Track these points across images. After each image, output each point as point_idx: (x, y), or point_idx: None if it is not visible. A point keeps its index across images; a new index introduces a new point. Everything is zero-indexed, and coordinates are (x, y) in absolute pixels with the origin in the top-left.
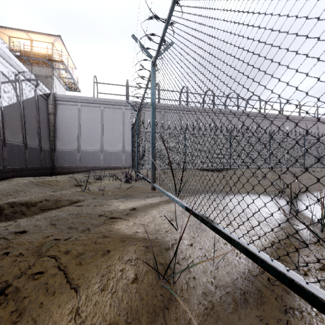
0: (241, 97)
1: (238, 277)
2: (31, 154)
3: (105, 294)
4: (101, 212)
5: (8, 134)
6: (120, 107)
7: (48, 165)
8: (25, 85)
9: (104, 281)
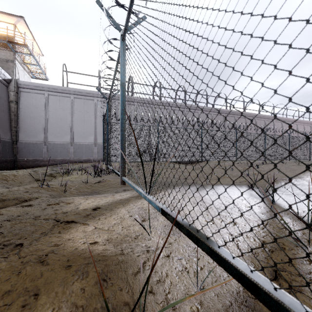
0: None
1: (232, 301)
2: None
3: None
4: (52, 215)
5: None
6: (92, 99)
7: (9, 158)
8: None
9: None
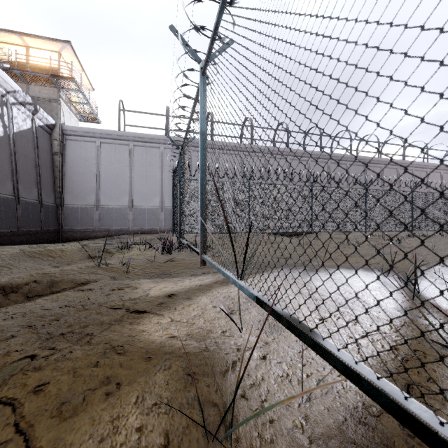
0: (387, 76)
1: (346, 417)
2: (26, 211)
3: None
4: (118, 302)
5: None
6: (157, 146)
7: (52, 228)
8: (16, 111)
9: None
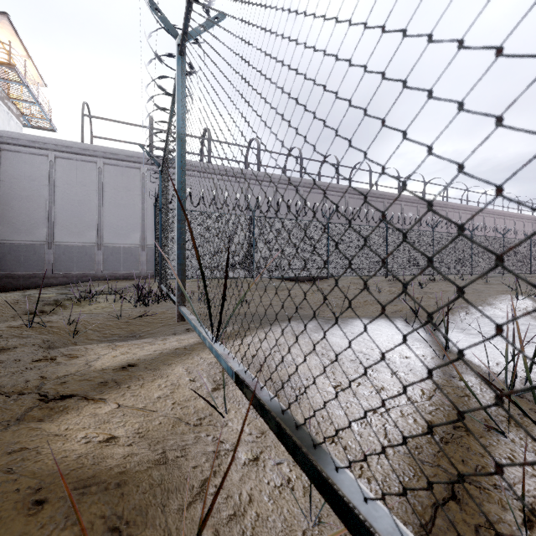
0: None
1: None
2: None
3: None
4: (33, 383)
5: None
6: (137, 166)
7: None
8: None
9: None
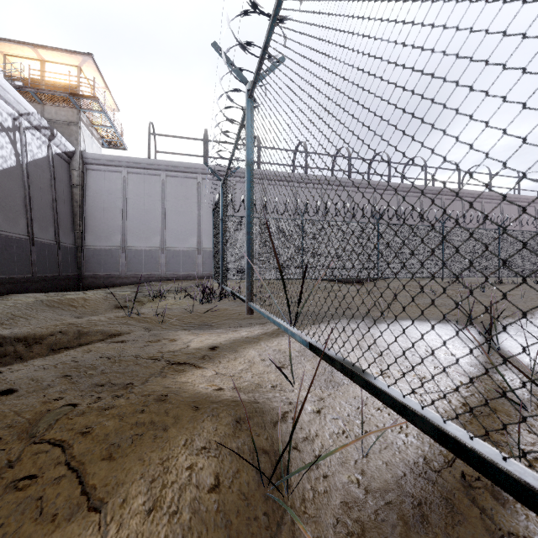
0: (429, 124)
1: (406, 471)
2: (42, 253)
3: (157, 516)
4: (157, 353)
5: (2, 219)
6: (194, 176)
7: (71, 273)
8: (30, 137)
9: (155, 488)
